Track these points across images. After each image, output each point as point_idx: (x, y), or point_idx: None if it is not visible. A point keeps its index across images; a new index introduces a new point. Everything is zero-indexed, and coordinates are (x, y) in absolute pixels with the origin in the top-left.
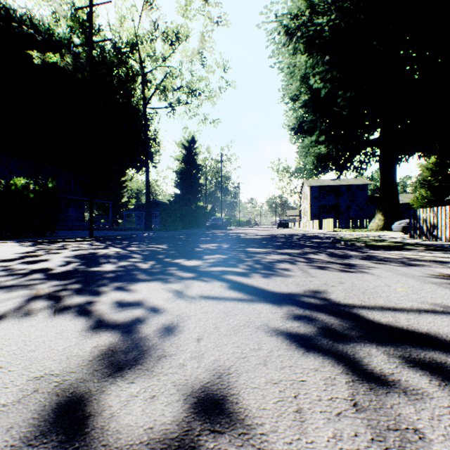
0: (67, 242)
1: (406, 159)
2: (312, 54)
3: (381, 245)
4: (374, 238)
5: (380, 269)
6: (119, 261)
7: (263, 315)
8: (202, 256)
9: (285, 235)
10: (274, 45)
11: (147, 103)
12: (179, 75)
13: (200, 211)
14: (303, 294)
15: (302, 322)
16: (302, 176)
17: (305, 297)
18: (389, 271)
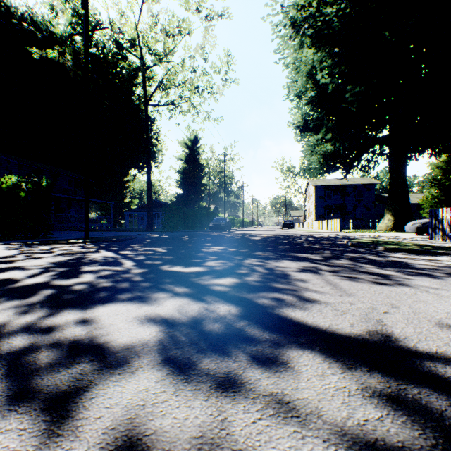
0: (59, 244)
1: (416, 158)
2: (320, 46)
3: (407, 249)
4: (392, 240)
5: (430, 283)
6: (104, 270)
7: (304, 382)
8: (203, 263)
9: (292, 236)
10: (280, 38)
11: (148, 100)
12: (181, 71)
13: (202, 212)
14: (351, 329)
15: (382, 405)
16: (308, 175)
17: (357, 335)
18: (445, 285)
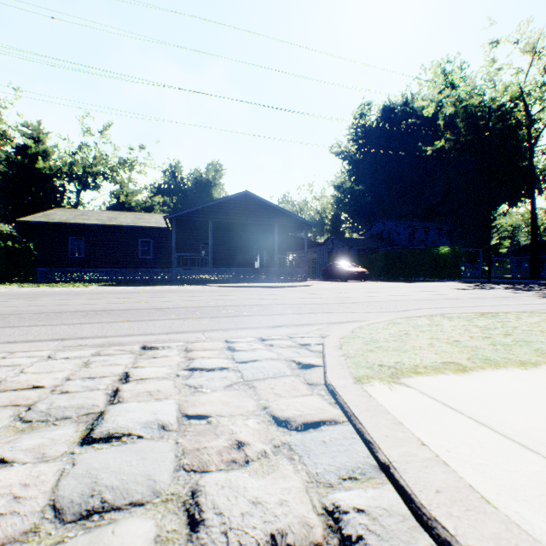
0: (479, 283)
1: None
2: None
3: None
4: None
5: None
6: (528, 288)
7: None
8: None
9: None
10: None
11: (532, 143)
12: None
13: None
14: None
15: None
16: None
17: None
18: None
